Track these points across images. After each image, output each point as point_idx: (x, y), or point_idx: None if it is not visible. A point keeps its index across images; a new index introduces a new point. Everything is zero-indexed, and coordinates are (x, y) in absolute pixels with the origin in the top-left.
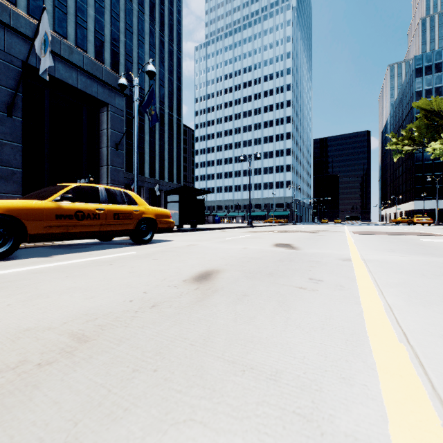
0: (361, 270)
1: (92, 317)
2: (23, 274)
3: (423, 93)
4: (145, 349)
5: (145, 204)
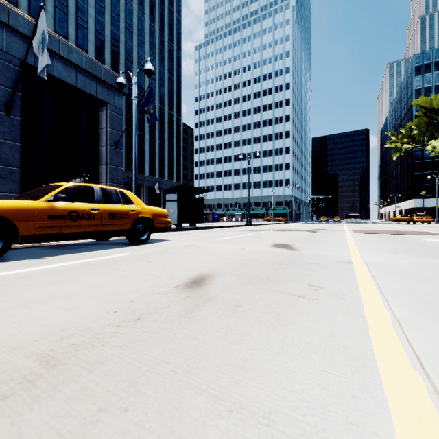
0: (363, 274)
1: (68, 333)
2: (9, 279)
3: (422, 91)
4: (118, 378)
5: (142, 203)
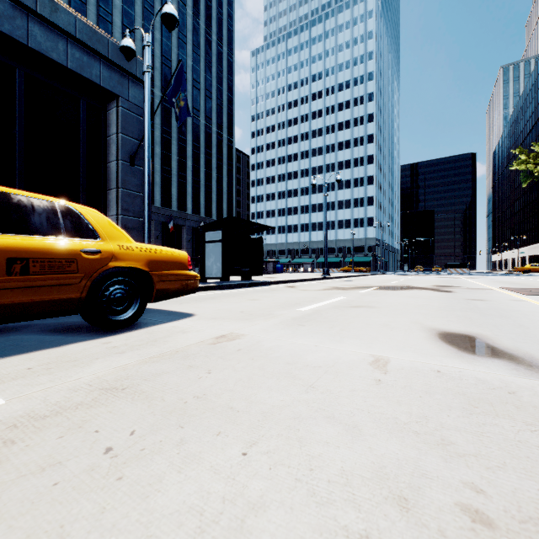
0: None
1: None
2: None
3: None
4: None
5: (123, 237)
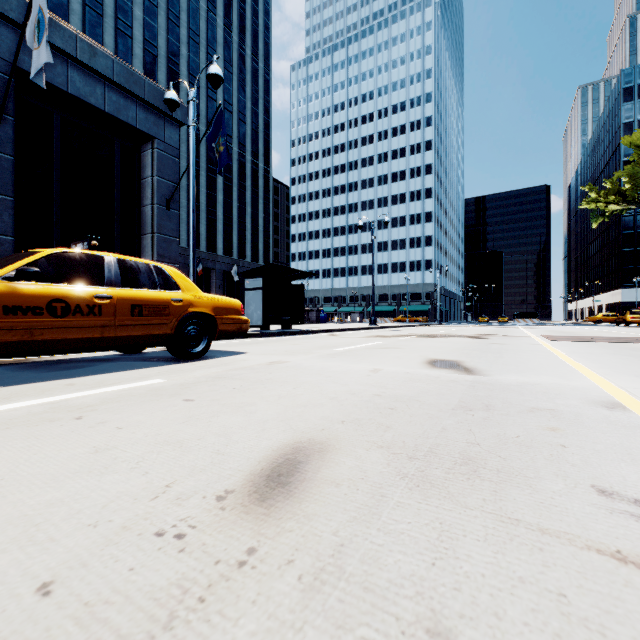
0: None
1: None
2: None
3: (635, 126)
4: None
5: (195, 289)
